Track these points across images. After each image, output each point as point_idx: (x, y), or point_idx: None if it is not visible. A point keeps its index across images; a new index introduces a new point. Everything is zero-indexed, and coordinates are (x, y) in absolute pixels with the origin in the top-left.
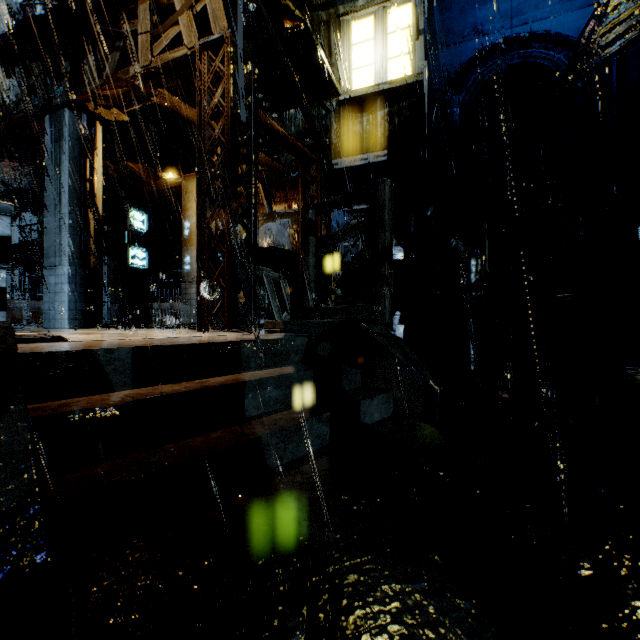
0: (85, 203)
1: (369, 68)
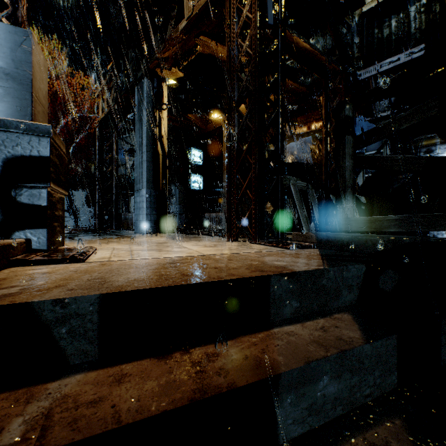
0: (155, 143)
1: None
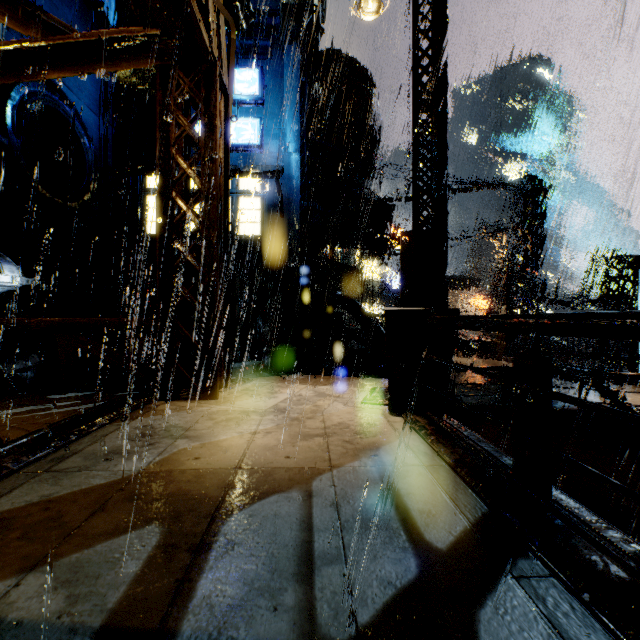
0: None
1: None
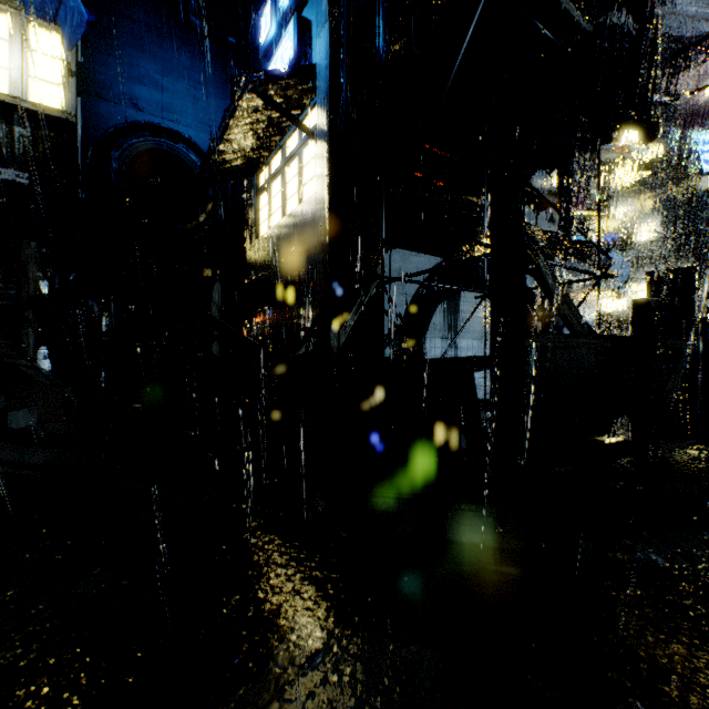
0: None
1: (2, 71)
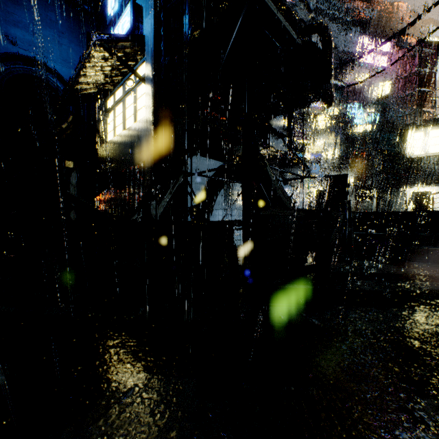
0: None
1: None
